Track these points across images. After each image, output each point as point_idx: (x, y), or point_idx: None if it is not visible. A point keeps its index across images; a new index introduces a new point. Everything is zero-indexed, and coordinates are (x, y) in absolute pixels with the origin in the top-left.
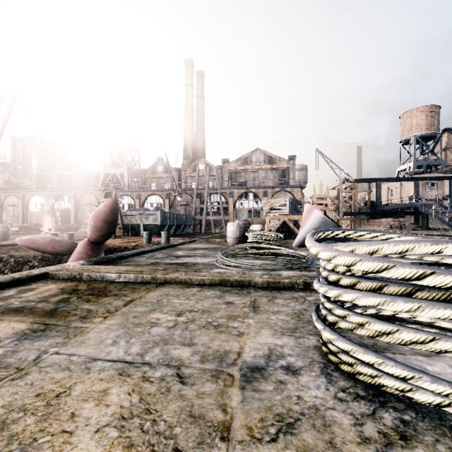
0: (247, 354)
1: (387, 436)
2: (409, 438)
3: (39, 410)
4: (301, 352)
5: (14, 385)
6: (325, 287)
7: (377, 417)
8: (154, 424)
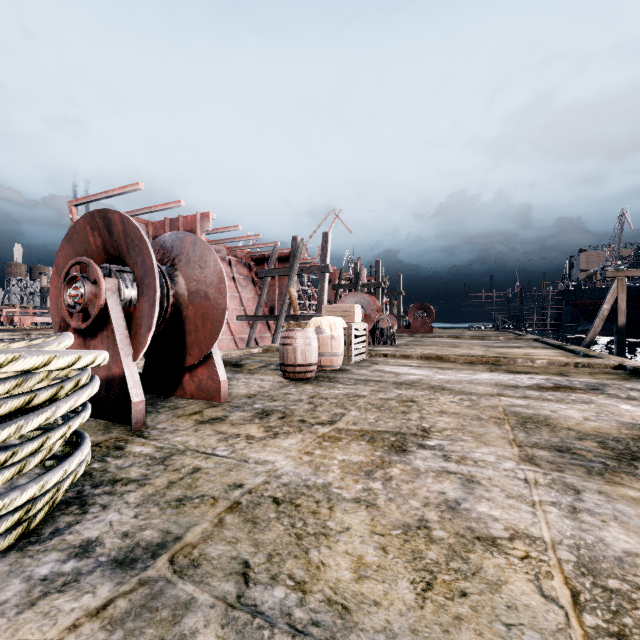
0: (89, 603)
1: (127, 483)
2: (115, 480)
3: (434, 565)
4: (2, 578)
5: (539, 629)
6: (17, 424)
7: (108, 491)
8: (294, 523)
